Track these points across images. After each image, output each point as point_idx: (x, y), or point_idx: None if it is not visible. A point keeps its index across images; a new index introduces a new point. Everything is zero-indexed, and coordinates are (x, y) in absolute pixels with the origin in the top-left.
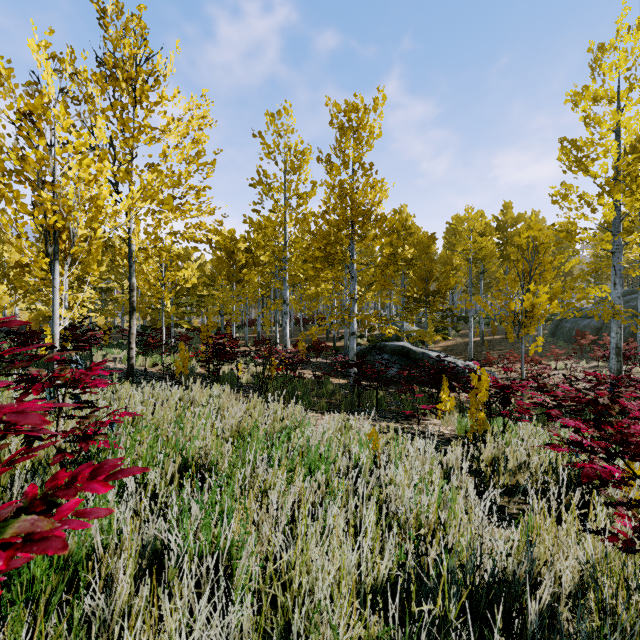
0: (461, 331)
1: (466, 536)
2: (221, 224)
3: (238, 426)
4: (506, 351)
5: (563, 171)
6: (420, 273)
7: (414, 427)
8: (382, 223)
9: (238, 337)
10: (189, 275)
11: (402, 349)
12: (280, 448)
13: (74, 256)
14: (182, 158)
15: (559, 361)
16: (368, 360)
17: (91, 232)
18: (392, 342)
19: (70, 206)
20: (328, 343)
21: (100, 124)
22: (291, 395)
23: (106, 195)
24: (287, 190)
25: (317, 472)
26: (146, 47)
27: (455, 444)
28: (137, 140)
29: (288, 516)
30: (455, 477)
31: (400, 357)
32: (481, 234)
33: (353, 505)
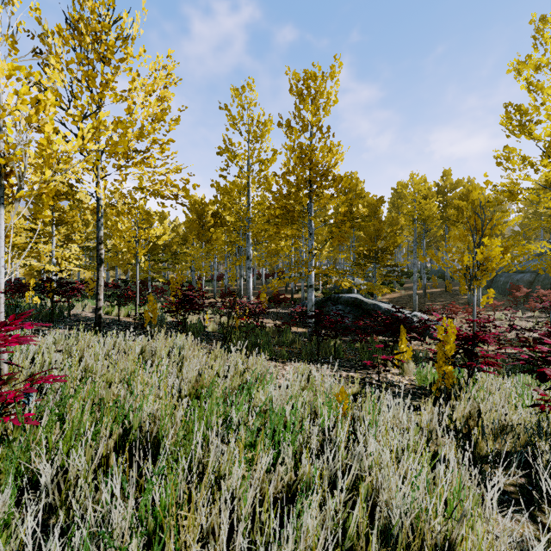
0: (405, 285)
1: (481, 547)
2: (187, 182)
3: (197, 380)
4: (447, 302)
5: (506, 135)
6: (370, 232)
7: (374, 377)
8: (338, 183)
9: (207, 290)
10: (161, 233)
11: (355, 300)
12: (240, 408)
13: (60, 217)
14: (147, 115)
15: (499, 312)
16: (327, 311)
17: (42, 176)
18: (345, 294)
19: (26, 153)
20: (287, 295)
21: (63, 76)
22: (253, 344)
23: (50, 132)
24: (250, 157)
25: (282, 444)
26: (112, 5)
27: (428, 402)
28: (102, 95)
29: (247, 516)
30: (451, 457)
31: (353, 308)
32: (424, 198)
33: (333, 507)
